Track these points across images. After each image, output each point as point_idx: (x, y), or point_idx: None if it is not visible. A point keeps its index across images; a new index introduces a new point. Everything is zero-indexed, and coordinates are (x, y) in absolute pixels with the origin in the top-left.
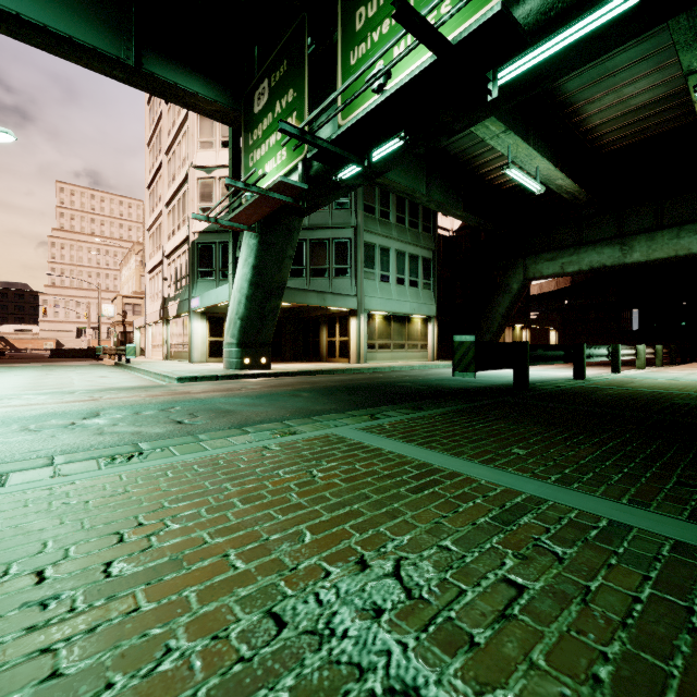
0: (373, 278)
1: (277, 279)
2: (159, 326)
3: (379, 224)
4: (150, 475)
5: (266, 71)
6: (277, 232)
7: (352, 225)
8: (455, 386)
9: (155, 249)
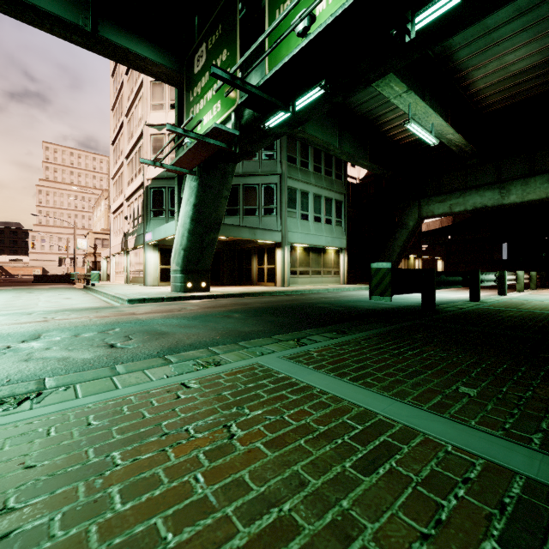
0: (294, 216)
1: (214, 216)
2: (121, 256)
3: (300, 172)
4: (27, 433)
5: (204, 36)
6: (214, 176)
7: (277, 173)
8: (368, 307)
9: (117, 194)
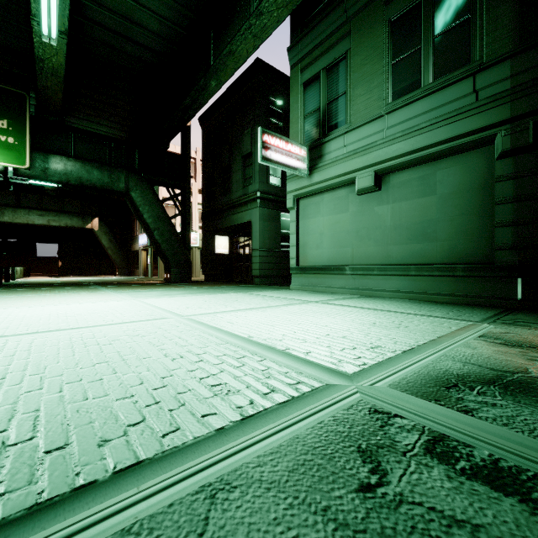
0: None
1: None
2: None
3: None
4: None
5: None
6: None
7: None
8: None
9: None
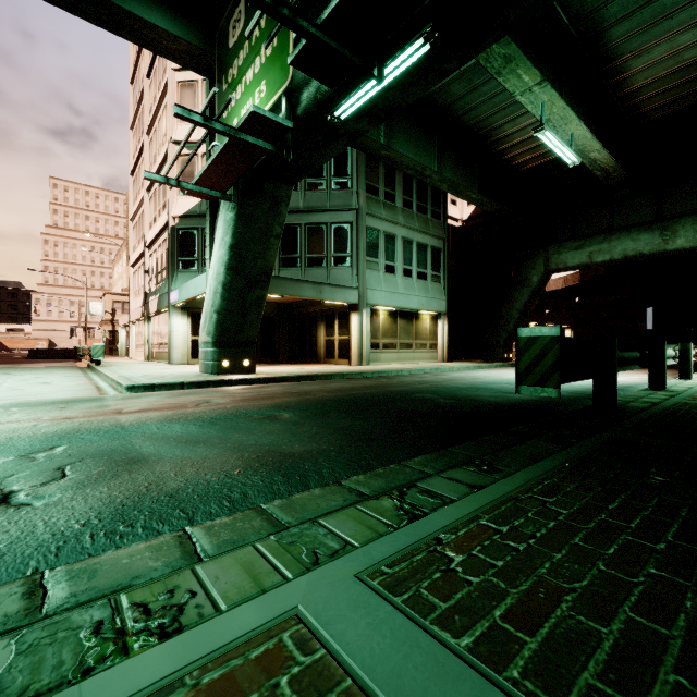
0: (376, 268)
1: (261, 263)
2: (142, 323)
3: (384, 208)
4: None
5: None
6: (259, 203)
7: (353, 208)
8: (493, 398)
9: (138, 240)
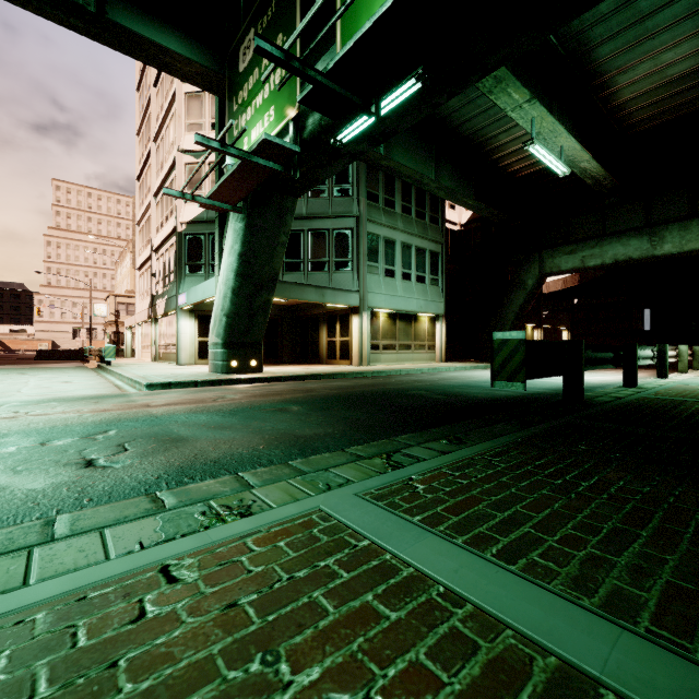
0: (376, 272)
1: (268, 269)
2: (148, 325)
3: (383, 214)
4: None
5: (252, 19)
6: (267, 214)
7: (354, 214)
8: (481, 395)
9: (144, 244)
